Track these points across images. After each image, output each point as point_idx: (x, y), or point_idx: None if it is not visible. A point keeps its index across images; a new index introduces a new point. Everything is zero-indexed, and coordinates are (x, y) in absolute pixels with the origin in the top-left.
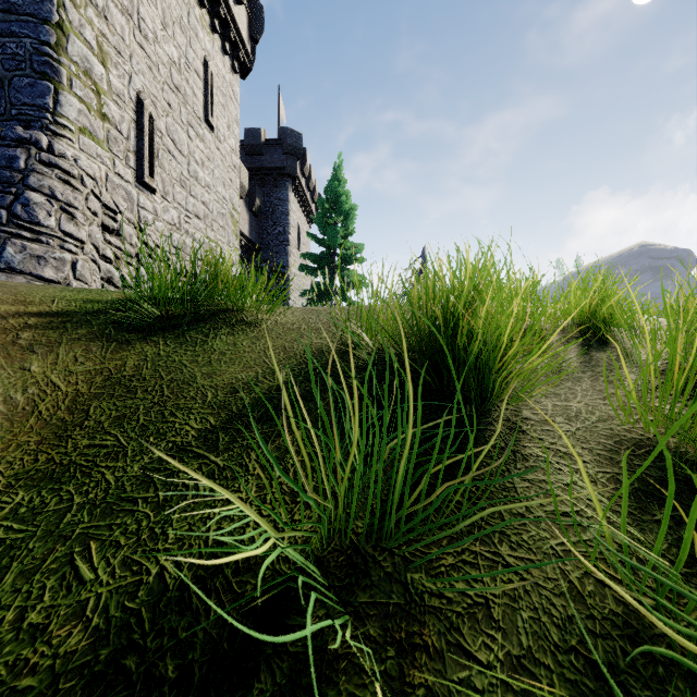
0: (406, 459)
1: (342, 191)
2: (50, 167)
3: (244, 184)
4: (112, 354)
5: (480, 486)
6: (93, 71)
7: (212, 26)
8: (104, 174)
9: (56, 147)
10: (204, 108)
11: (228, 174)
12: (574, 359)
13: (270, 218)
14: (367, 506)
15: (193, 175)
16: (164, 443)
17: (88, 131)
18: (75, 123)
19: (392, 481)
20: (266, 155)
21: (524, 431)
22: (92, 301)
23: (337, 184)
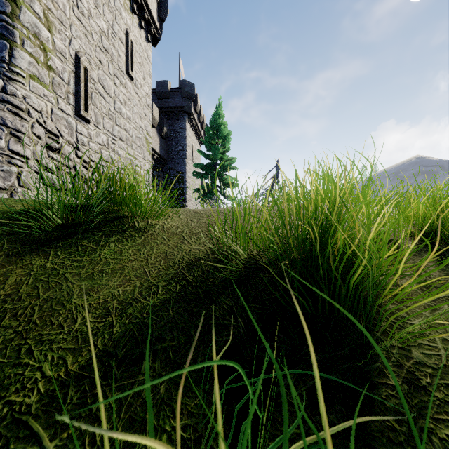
0: None
1: (221, 122)
2: (3, 102)
3: (156, 118)
4: None
5: None
6: (40, 34)
7: (132, 9)
8: (49, 109)
9: (8, 88)
10: (126, 64)
11: (143, 110)
12: (436, 272)
13: (174, 140)
14: None
15: (118, 111)
16: None
17: (37, 77)
18: (26, 71)
19: None
20: (171, 98)
21: (425, 387)
22: None
23: (218, 117)
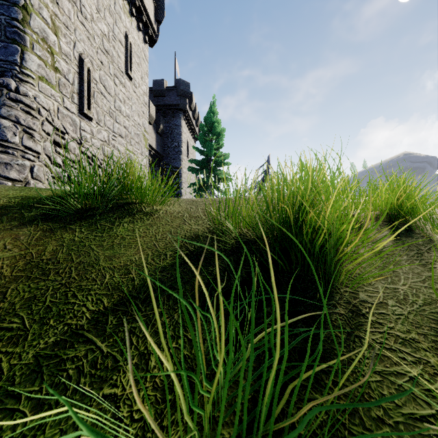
0: (273, 380)
1: (215, 119)
2: (16, 102)
3: (152, 115)
4: (36, 241)
5: (336, 379)
6: (48, 39)
7: (131, 12)
8: (56, 108)
9: (21, 89)
10: (125, 65)
11: (141, 108)
12: (390, 244)
13: (169, 137)
14: (233, 429)
15: (118, 109)
16: (61, 326)
17: (45, 78)
18: (36, 73)
19: (259, 404)
20: (167, 96)
21: (364, 314)
22: (29, 197)
23: (212, 115)
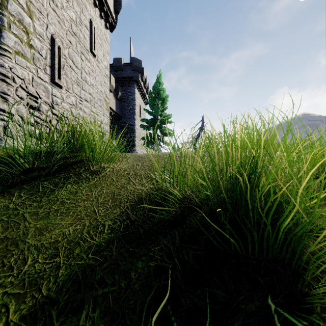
0: None
1: (161, 88)
2: None
3: (113, 85)
4: None
5: None
6: (24, 20)
7: (95, 3)
8: (31, 77)
9: None
10: (90, 45)
11: (103, 79)
12: None
13: (126, 101)
14: None
15: (84, 79)
16: None
17: (21, 53)
18: (12, 48)
19: None
20: (124, 71)
21: None
22: None
23: (158, 85)
